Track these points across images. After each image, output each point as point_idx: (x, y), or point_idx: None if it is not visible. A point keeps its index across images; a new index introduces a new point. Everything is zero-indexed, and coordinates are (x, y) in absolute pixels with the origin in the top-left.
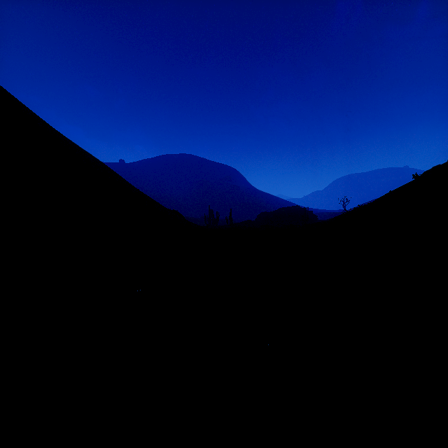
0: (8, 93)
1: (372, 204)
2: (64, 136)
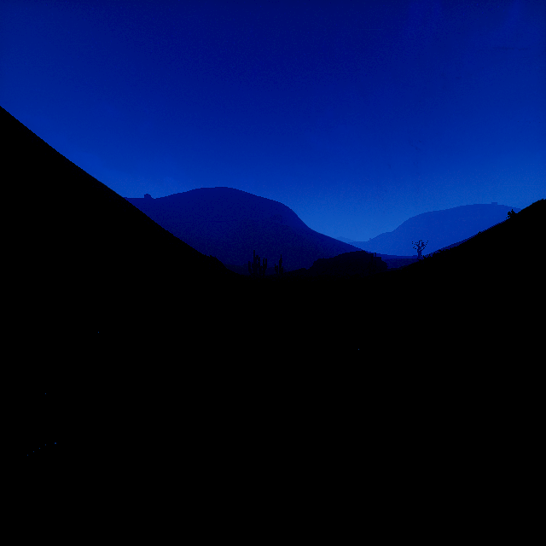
0: (4, 110)
1: (457, 248)
2: (75, 165)
